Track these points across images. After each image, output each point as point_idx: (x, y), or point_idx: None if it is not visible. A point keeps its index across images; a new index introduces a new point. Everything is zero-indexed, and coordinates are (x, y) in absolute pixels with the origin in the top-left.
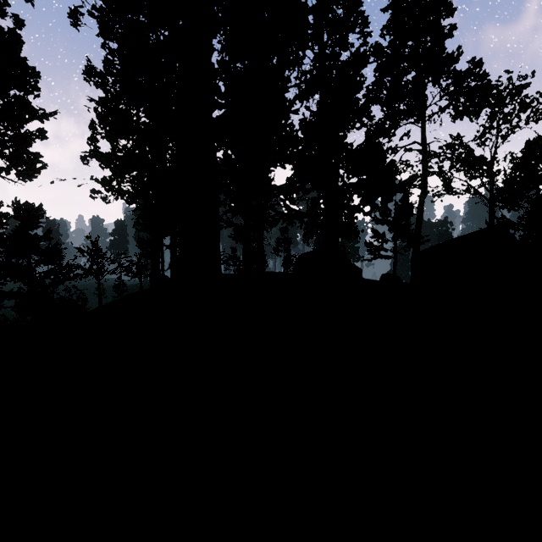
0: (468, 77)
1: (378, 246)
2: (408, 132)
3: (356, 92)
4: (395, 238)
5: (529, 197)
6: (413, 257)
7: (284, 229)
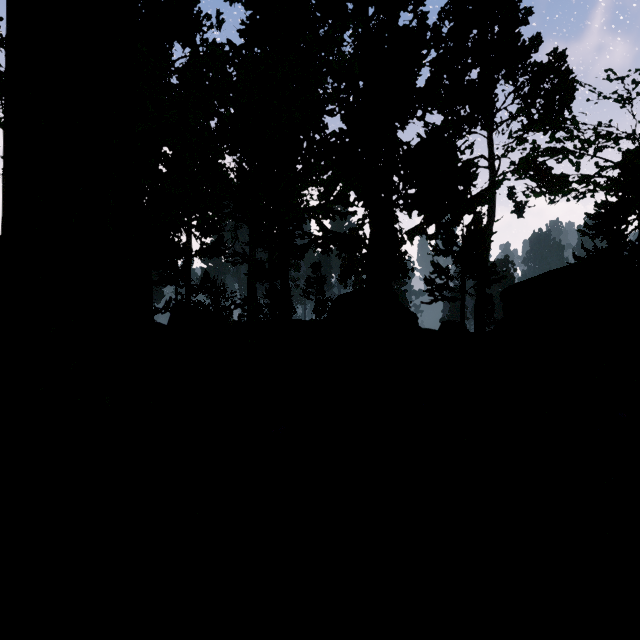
0: (548, 74)
1: (442, 284)
2: (471, 144)
3: (418, 66)
4: (463, 273)
5: (630, 223)
6: (478, 301)
7: (317, 266)
